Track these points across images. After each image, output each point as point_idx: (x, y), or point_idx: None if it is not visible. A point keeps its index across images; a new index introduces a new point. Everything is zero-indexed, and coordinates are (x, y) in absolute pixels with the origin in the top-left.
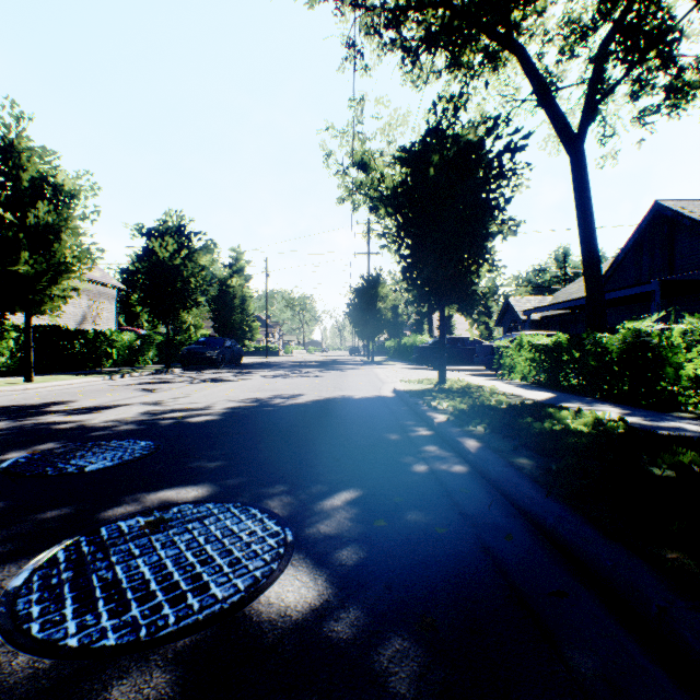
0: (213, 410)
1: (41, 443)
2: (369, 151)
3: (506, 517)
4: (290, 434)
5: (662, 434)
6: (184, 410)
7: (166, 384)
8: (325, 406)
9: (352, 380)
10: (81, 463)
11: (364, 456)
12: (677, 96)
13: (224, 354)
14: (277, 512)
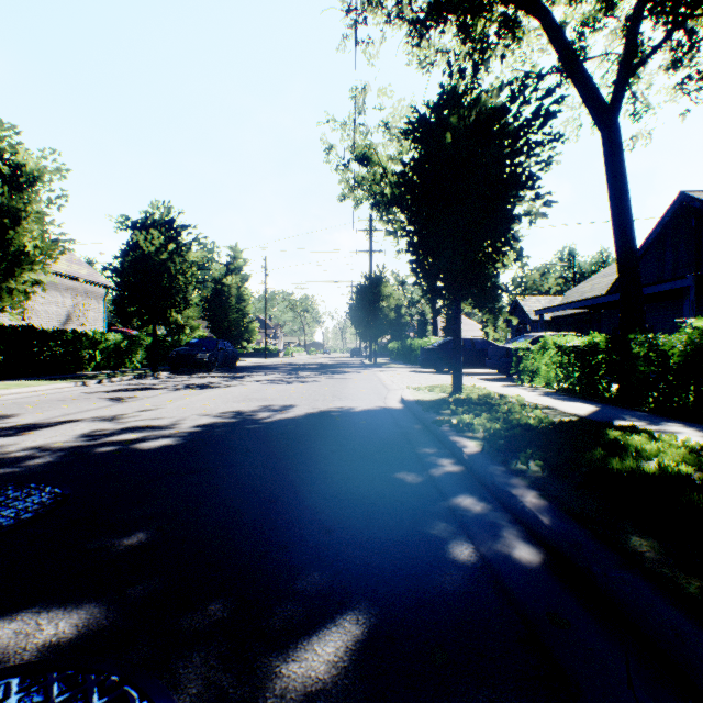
0: (178, 430)
1: None
2: (371, 144)
3: None
4: (265, 473)
5: None
6: (140, 430)
7: (142, 391)
8: (319, 422)
9: (353, 386)
10: None
11: (369, 521)
12: None
13: (217, 357)
14: None
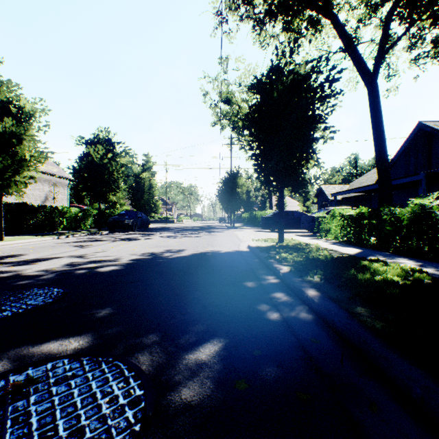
0: (119, 262)
1: None
2: (231, 91)
3: (362, 376)
4: (171, 282)
5: None
6: (98, 262)
7: (94, 242)
8: (200, 258)
9: (220, 239)
10: None
11: (227, 303)
12: None
13: (137, 222)
14: (143, 369)
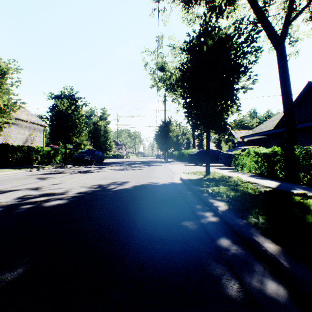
0: (67, 195)
1: None
2: (165, 62)
3: None
4: (108, 222)
5: None
6: (48, 195)
7: (57, 174)
8: (140, 191)
9: (157, 171)
10: None
11: (168, 259)
12: None
13: (94, 158)
14: None
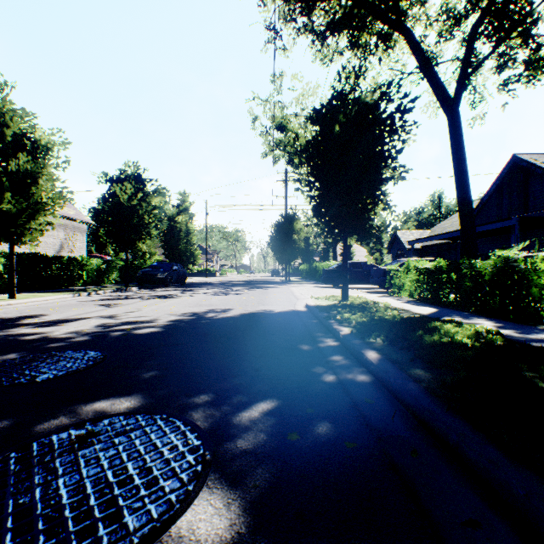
0: (157, 323)
1: (5, 353)
2: (286, 116)
3: (410, 430)
4: (218, 345)
5: (534, 346)
6: (133, 323)
7: (123, 300)
8: (249, 319)
9: (273, 296)
10: (34, 373)
11: (280, 366)
12: (535, 68)
13: (172, 276)
14: (199, 424)
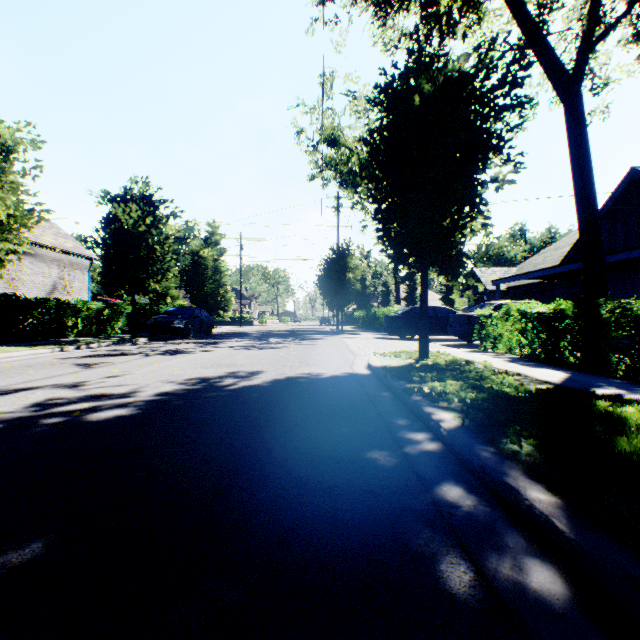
0: (136, 398)
1: None
2: (338, 127)
3: None
4: (217, 452)
5: None
6: (97, 398)
7: (116, 357)
8: (284, 390)
9: (321, 351)
10: None
11: (336, 523)
12: None
13: (193, 324)
14: None
